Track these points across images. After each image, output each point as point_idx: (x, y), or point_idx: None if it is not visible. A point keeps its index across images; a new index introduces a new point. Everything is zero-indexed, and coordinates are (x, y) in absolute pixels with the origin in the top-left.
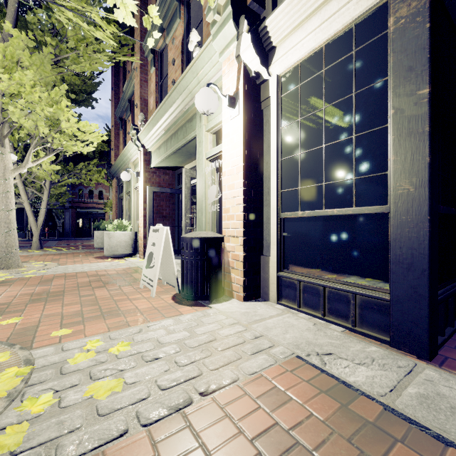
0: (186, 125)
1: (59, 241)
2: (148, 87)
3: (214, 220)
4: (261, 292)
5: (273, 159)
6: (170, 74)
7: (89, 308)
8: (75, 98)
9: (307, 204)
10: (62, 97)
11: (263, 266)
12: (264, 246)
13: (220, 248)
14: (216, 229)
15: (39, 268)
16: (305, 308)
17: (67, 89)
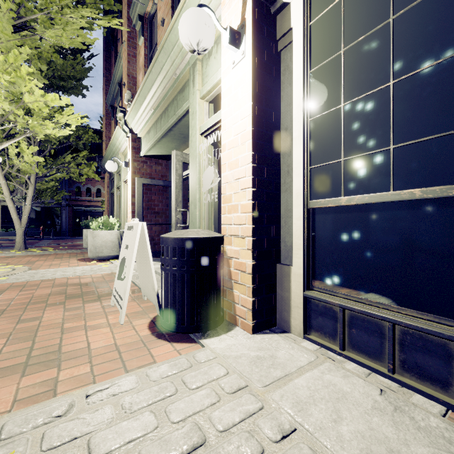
0: (177, 98)
1: (54, 240)
2: (137, 63)
3: (211, 215)
4: (278, 317)
5: (296, 120)
6: (159, 39)
7: (18, 344)
8: (63, 85)
9: (357, 185)
10: (21, 62)
11: (281, 280)
12: (282, 250)
13: (218, 253)
14: (215, 226)
15: (2, 273)
16: (353, 351)
17: (53, 74)
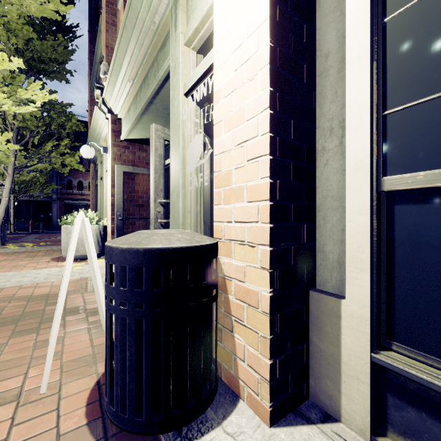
0: (157, 57)
1: (42, 234)
2: (117, 32)
3: (199, 207)
4: (313, 385)
5: (355, 25)
6: None
7: None
8: (44, 68)
9: None
10: None
11: (320, 321)
12: (318, 265)
13: (207, 271)
14: (207, 222)
15: None
16: None
17: (33, 56)
